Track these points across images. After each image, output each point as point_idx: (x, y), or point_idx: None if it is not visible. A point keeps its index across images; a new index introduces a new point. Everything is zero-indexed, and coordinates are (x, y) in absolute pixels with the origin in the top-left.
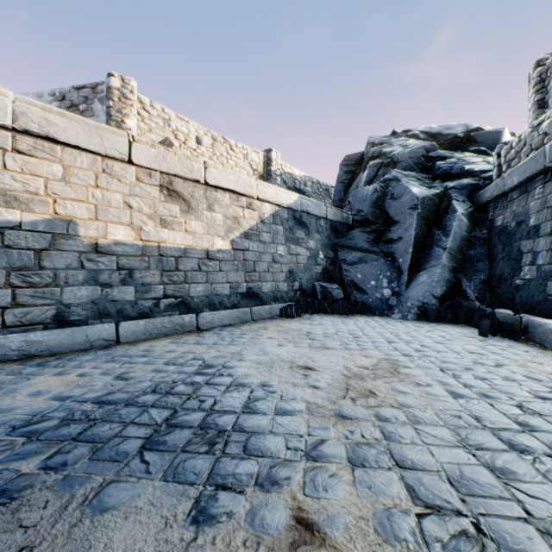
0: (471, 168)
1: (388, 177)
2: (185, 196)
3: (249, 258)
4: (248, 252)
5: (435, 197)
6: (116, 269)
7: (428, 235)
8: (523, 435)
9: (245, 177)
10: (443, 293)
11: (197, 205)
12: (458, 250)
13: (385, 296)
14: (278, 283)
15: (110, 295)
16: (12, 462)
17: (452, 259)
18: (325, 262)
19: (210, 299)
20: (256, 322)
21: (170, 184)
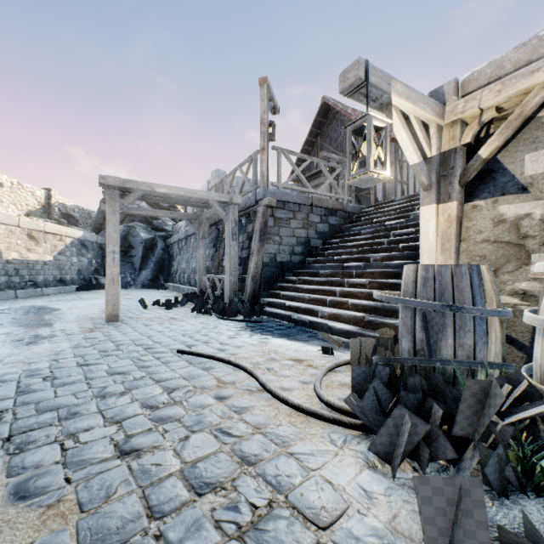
0: (166, 228)
1: (131, 225)
2: (36, 238)
3: (61, 264)
4: (61, 261)
5: (151, 239)
6: (14, 269)
7: (148, 255)
8: (147, 295)
9: (59, 226)
10: (151, 279)
11: (41, 241)
12: (158, 262)
13: (129, 281)
14: (74, 275)
15: (12, 280)
16: (63, 301)
17: (156, 266)
18: (97, 265)
19: (46, 282)
20: (67, 293)
21: (31, 233)
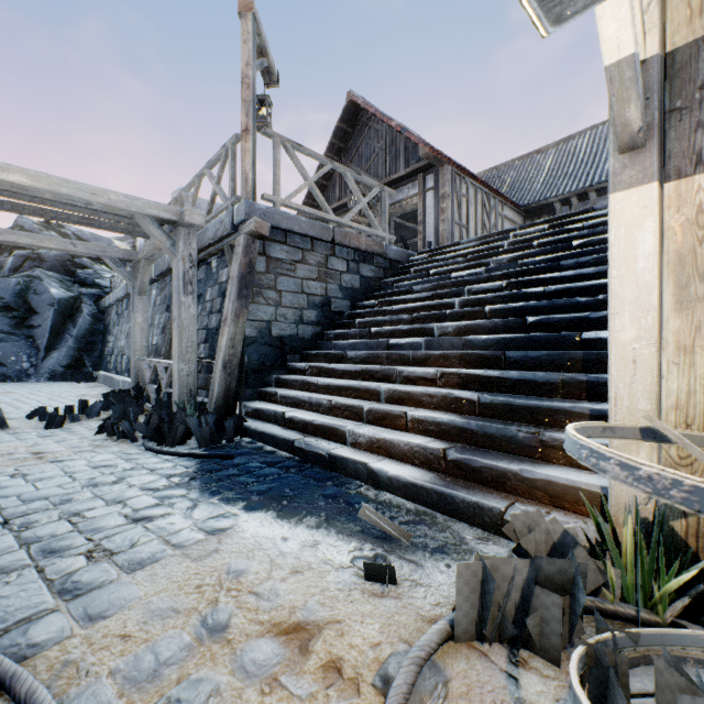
0: (100, 283)
1: (33, 274)
2: None
3: None
4: None
5: (72, 299)
6: None
7: (64, 325)
8: (45, 394)
9: None
10: (69, 364)
11: None
12: (83, 337)
13: (26, 368)
14: None
15: None
16: None
17: (78, 342)
18: None
19: None
20: None
21: None
